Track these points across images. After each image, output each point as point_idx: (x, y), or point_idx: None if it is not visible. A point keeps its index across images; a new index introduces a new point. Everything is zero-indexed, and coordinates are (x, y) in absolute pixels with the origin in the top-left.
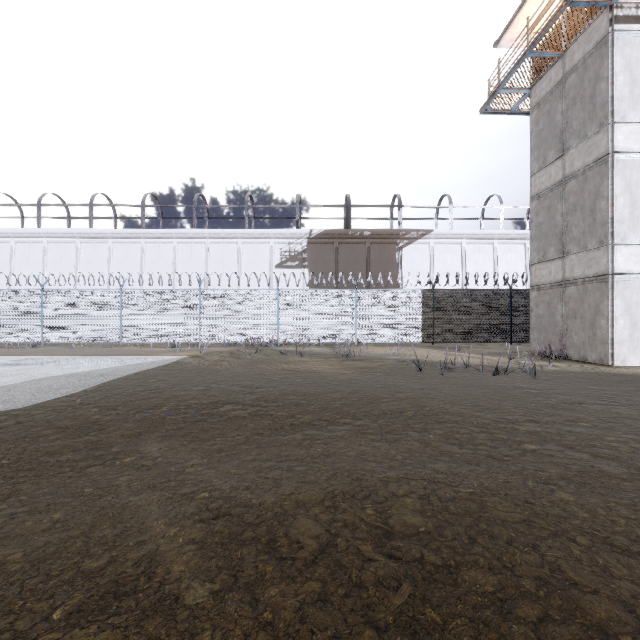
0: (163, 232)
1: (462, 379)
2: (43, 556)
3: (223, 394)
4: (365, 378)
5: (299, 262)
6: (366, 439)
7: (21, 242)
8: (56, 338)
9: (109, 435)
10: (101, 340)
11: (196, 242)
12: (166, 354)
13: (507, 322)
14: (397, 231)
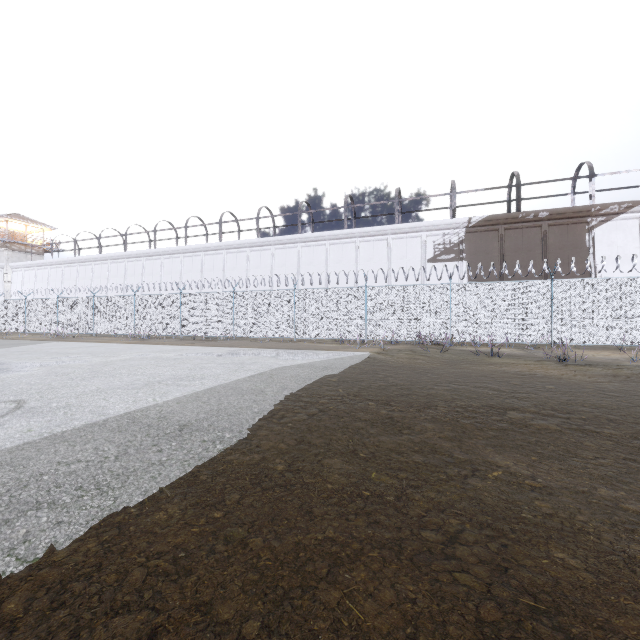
0: (317, 235)
1: None
2: None
3: (482, 397)
4: None
5: (455, 254)
6: None
7: (208, 255)
8: (244, 333)
9: (425, 436)
10: (278, 335)
11: (346, 242)
12: (348, 350)
13: None
14: (588, 207)
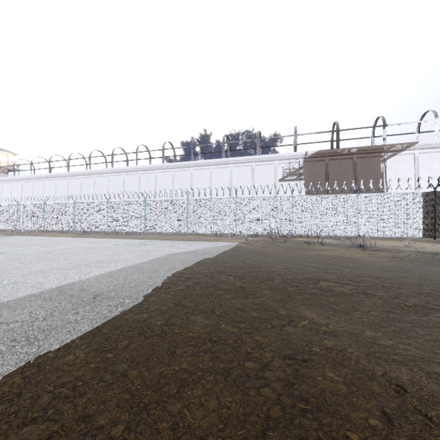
0: (204, 162)
1: None
2: (414, 433)
3: (305, 272)
4: (411, 266)
5: (297, 176)
6: None
7: (128, 174)
8: (152, 229)
9: (262, 299)
10: (176, 231)
11: (224, 167)
12: (223, 241)
13: None
14: (382, 146)
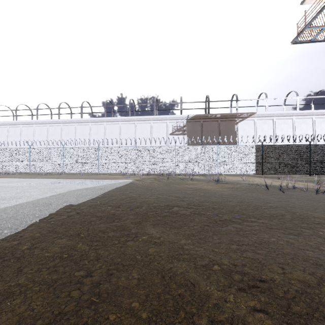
0: (114, 119)
1: (299, 196)
2: (155, 308)
3: (168, 201)
4: (238, 194)
5: (182, 132)
6: (278, 232)
7: (51, 126)
8: (69, 170)
9: (125, 222)
10: (89, 171)
11: (130, 123)
12: (123, 179)
13: (308, 163)
14: (235, 114)
